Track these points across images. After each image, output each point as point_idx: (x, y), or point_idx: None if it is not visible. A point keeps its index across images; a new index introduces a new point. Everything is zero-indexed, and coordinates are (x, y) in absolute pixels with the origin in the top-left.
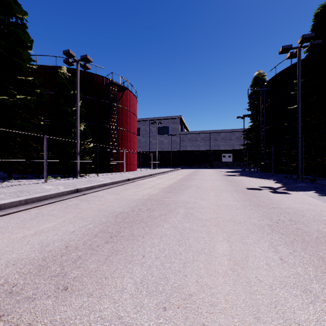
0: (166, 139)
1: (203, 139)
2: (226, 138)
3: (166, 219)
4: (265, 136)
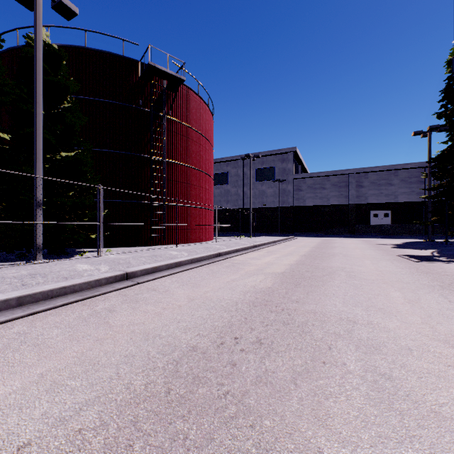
0: (270, 188)
1: (335, 186)
2: (380, 183)
3: None
4: None
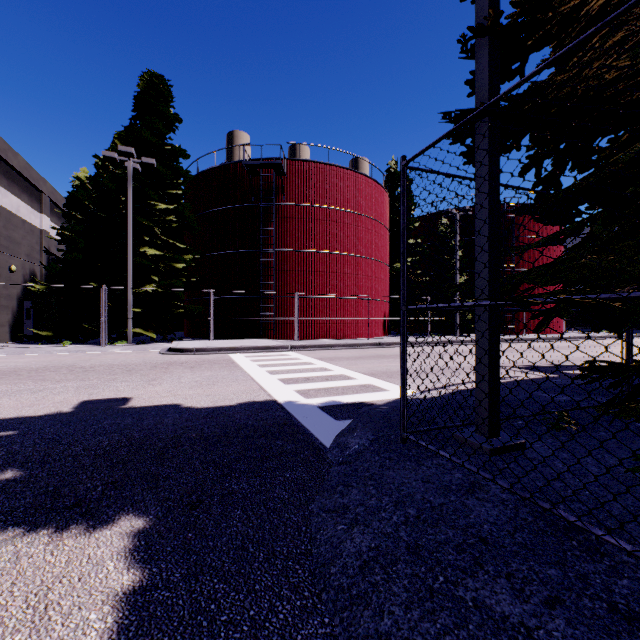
0: None
1: None
2: None
3: None
4: None
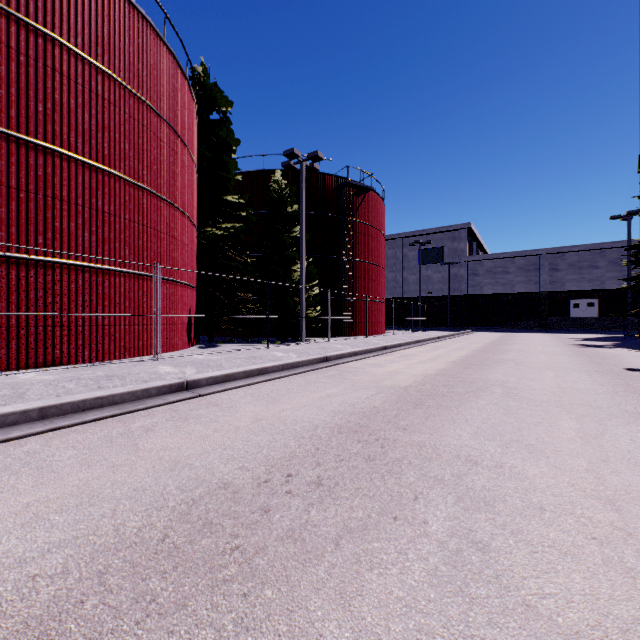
0: (437, 272)
1: (522, 270)
2: (581, 265)
3: (478, 396)
4: None
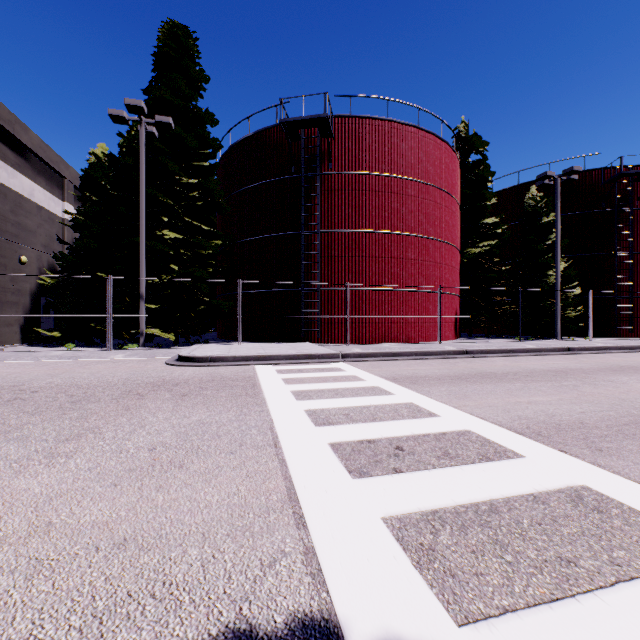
0: None
1: None
2: None
3: None
4: None
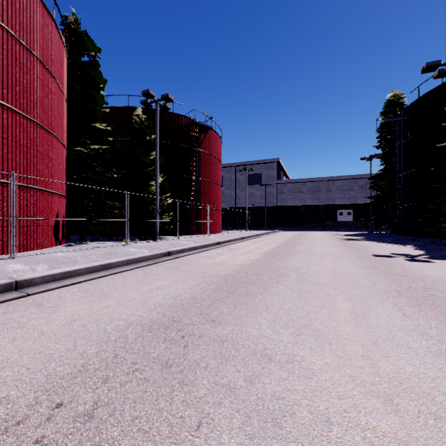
0: (258, 190)
1: (310, 190)
2: (344, 188)
3: (279, 282)
4: (402, 184)
